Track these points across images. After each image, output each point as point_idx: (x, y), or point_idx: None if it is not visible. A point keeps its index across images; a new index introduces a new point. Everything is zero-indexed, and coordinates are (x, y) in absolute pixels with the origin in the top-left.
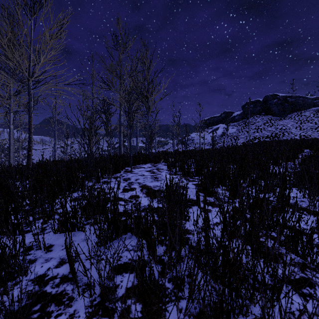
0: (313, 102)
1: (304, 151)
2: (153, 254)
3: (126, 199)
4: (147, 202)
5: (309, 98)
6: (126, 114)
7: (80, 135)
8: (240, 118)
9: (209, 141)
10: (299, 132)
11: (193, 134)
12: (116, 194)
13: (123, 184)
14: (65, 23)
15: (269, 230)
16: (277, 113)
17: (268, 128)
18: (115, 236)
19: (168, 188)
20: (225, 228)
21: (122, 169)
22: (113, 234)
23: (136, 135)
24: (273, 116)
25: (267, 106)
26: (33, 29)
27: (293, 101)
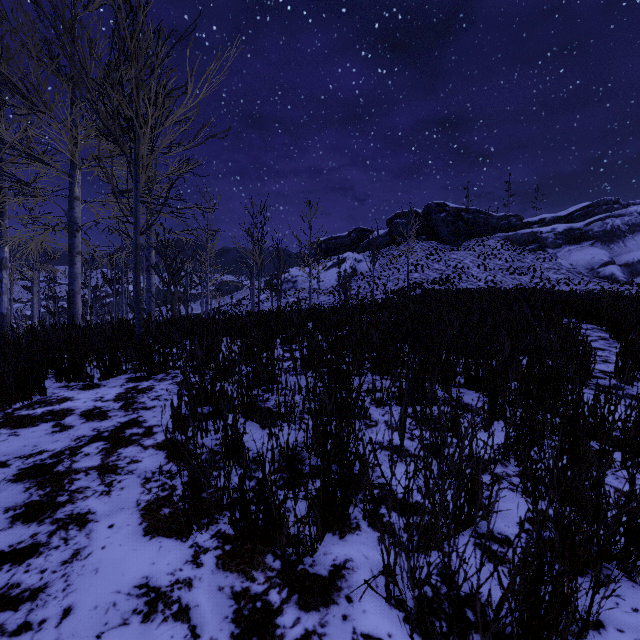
0: (500, 224)
1: None
2: None
3: None
4: None
5: (493, 216)
6: None
7: None
8: (385, 244)
9: (327, 285)
10: (483, 274)
11: (295, 270)
12: None
13: None
14: None
15: None
16: (446, 238)
17: (435, 265)
18: None
19: None
20: None
21: None
22: None
23: (148, 266)
24: (440, 244)
25: (431, 225)
26: None
27: (471, 220)
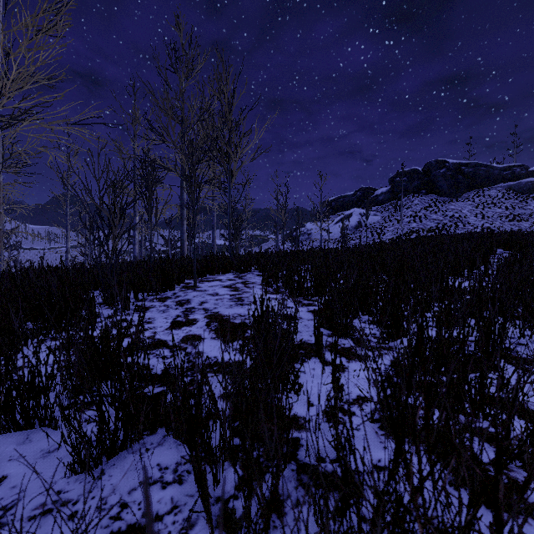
0: (502, 175)
1: (497, 252)
2: (204, 501)
3: (174, 343)
4: (215, 350)
5: (495, 167)
6: (185, 180)
7: (93, 217)
8: (387, 199)
9: (335, 236)
10: (481, 222)
11: (310, 224)
12: (135, 339)
13: (175, 312)
14: (65, 2)
15: (475, 414)
16: (445, 191)
17: (432, 216)
18: (123, 441)
19: (257, 321)
20: (399, 452)
21: (179, 283)
22: (118, 437)
23: (212, 225)
24: (439, 197)
25: (430, 180)
26: (3, 12)
27: (471, 173)
